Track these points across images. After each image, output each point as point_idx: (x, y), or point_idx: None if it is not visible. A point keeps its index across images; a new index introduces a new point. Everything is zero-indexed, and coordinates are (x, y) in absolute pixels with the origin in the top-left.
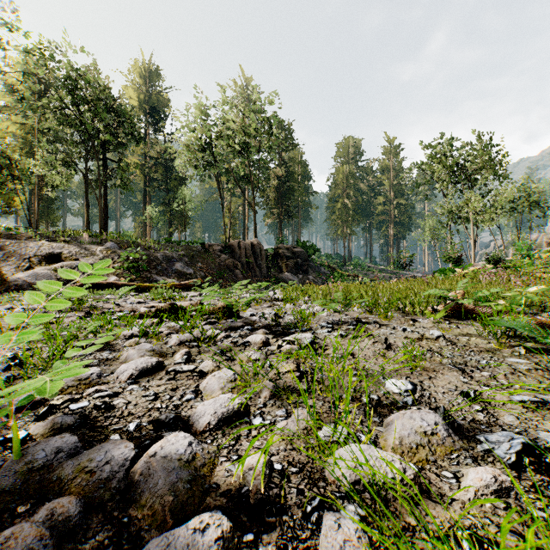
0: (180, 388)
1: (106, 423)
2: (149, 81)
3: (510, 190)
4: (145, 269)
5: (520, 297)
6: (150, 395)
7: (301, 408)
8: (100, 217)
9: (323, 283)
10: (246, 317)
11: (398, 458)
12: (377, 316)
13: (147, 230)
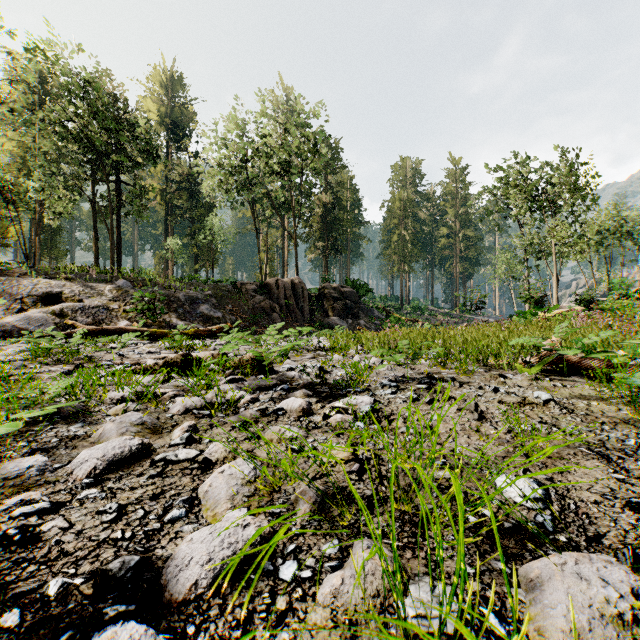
0: (166, 492)
1: (12, 576)
2: (171, 91)
3: (603, 217)
4: (163, 312)
5: None
6: (110, 512)
7: (366, 545)
8: (112, 251)
9: (377, 329)
10: (282, 372)
11: None
12: (453, 371)
13: (169, 267)
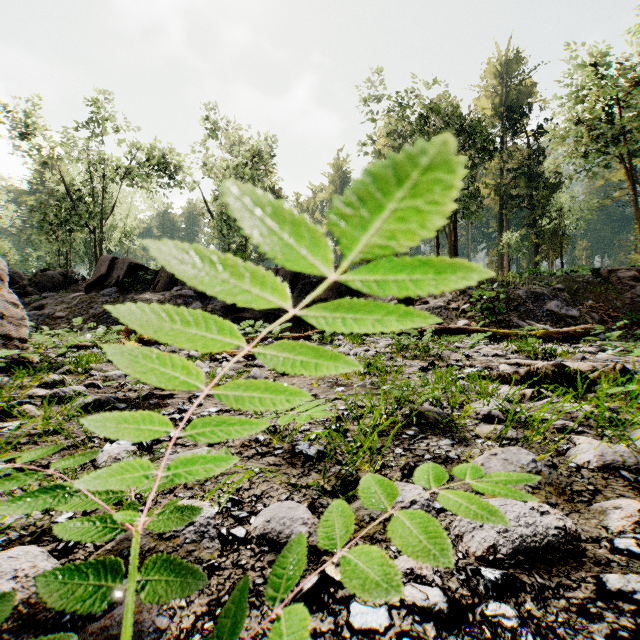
0: None
1: None
2: (505, 76)
3: None
4: (502, 311)
5: None
6: None
7: None
8: (450, 255)
9: None
10: None
11: None
12: None
13: (503, 264)
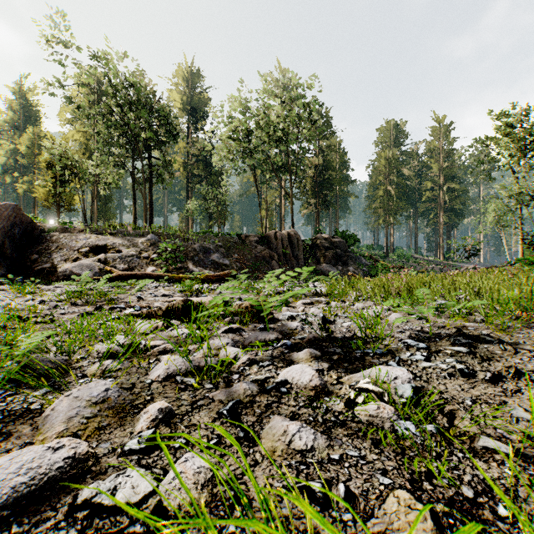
0: None
1: None
2: (191, 83)
3: None
4: (182, 260)
5: None
6: None
7: None
8: (145, 212)
9: (365, 275)
10: (282, 320)
11: None
12: (482, 325)
13: (189, 224)
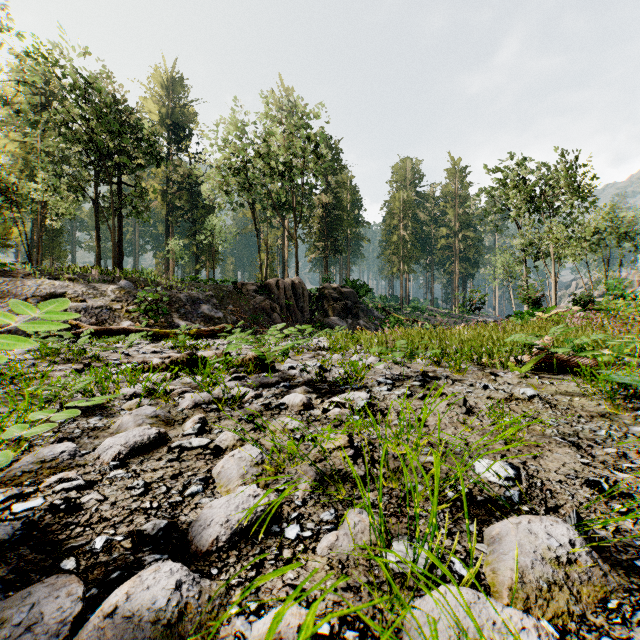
0: (184, 473)
1: (63, 535)
2: (172, 92)
3: (600, 218)
4: (165, 312)
5: (632, 345)
6: (138, 487)
7: (358, 511)
8: (114, 252)
9: (376, 329)
10: (283, 370)
11: (533, 624)
12: (447, 369)
13: (170, 267)
